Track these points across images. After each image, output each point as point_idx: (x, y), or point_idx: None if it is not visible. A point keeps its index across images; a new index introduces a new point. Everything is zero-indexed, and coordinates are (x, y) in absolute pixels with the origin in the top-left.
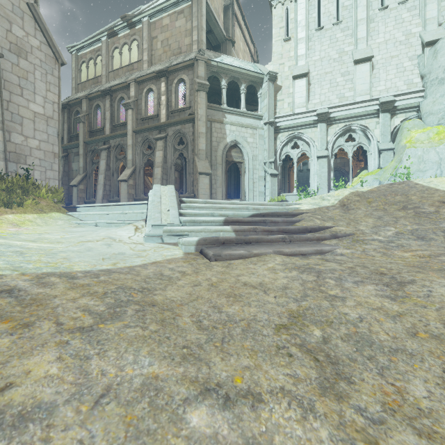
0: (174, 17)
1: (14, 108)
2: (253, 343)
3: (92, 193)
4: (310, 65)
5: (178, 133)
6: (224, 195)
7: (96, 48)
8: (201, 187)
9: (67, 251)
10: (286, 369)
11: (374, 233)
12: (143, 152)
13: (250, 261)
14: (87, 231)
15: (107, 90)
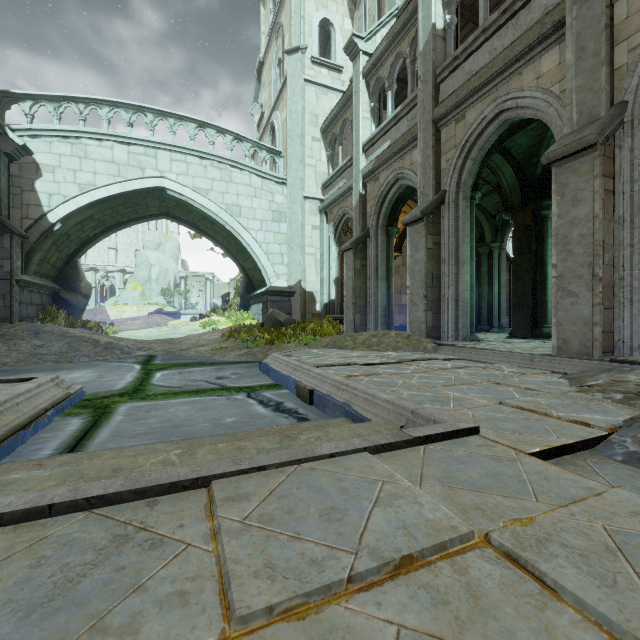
0: None
1: None
2: None
3: None
4: None
5: None
6: None
7: None
8: None
9: None
10: None
11: None
12: None
13: None
14: None
15: None
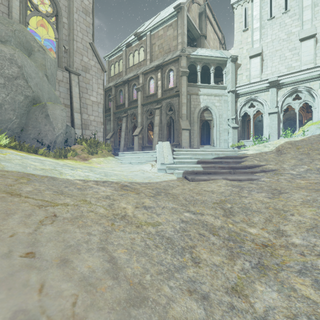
0: (166, 29)
1: (84, 100)
2: (204, 205)
3: (117, 143)
4: (263, 46)
5: (168, 104)
6: (198, 142)
7: (119, 55)
8: (183, 138)
9: (129, 175)
10: (213, 211)
11: (291, 169)
12: (147, 117)
13: (209, 182)
14: (129, 167)
15: (126, 81)
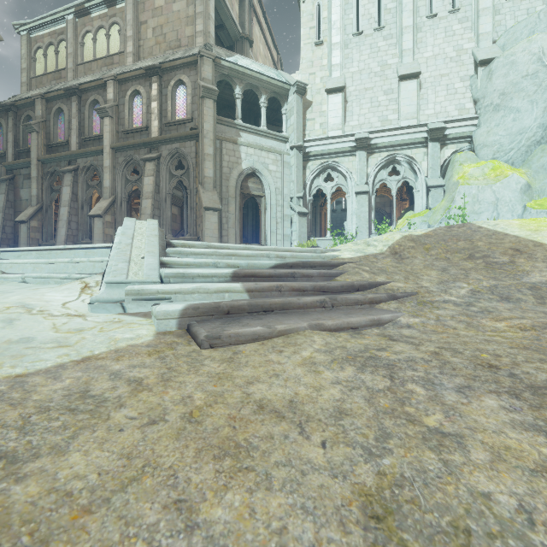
0: None
1: None
2: None
3: (50, 233)
4: (347, 77)
5: (175, 153)
6: (238, 238)
7: (59, 29)
8: (207, 227)
9: None
10: None
11: (443, 291)
12: (126, 178)
13: (272, 345)
14: None
15: (73, 89)
